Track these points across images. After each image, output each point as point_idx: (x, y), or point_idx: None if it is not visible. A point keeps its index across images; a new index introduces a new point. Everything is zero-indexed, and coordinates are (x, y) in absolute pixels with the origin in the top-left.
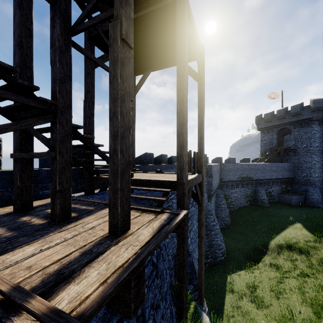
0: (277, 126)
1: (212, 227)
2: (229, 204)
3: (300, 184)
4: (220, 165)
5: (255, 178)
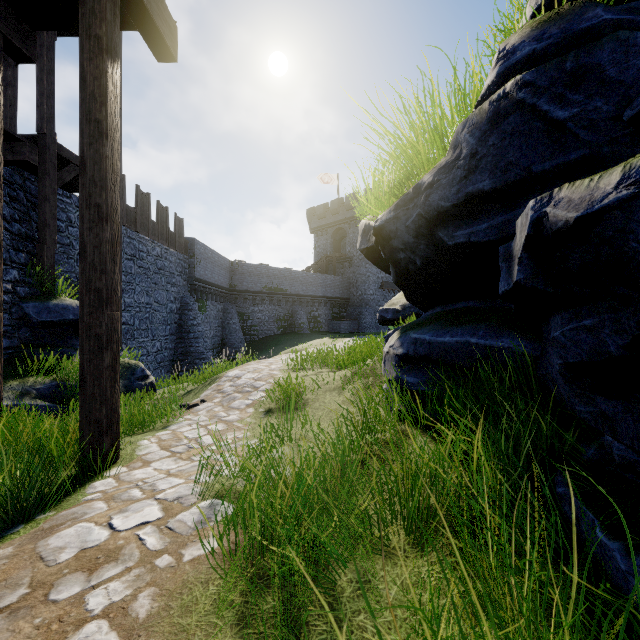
0: (332, 226)
1: (191, 328)
2: (250, 329)
3: (355, 307)
4: (231, 263)
5: (290, 292)
